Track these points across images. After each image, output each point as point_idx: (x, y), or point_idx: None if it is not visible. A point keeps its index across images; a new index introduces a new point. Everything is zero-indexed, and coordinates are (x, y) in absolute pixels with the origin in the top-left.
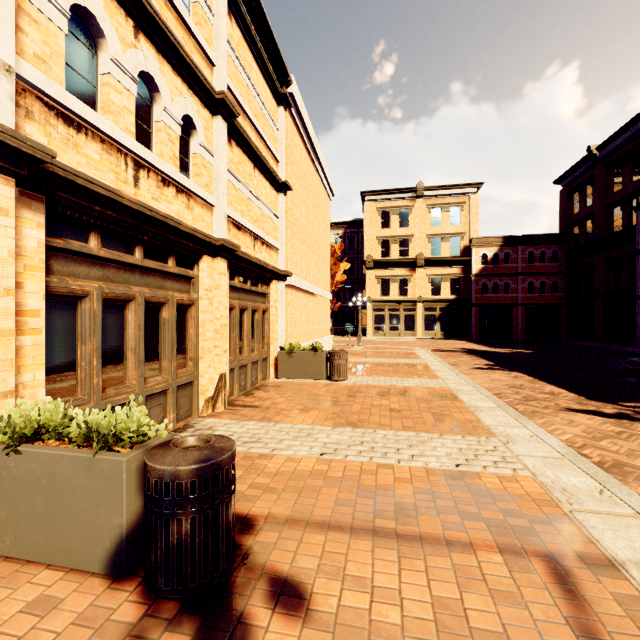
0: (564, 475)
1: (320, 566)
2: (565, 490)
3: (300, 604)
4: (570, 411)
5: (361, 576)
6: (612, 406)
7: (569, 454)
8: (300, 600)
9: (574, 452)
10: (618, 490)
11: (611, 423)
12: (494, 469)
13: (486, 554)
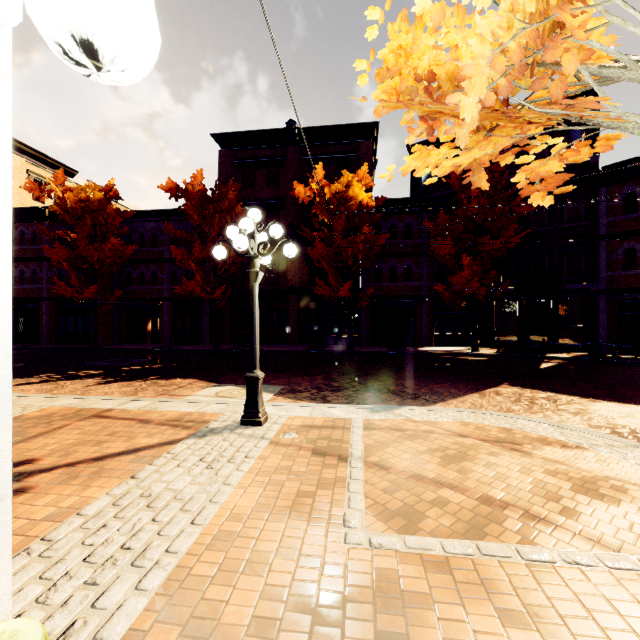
0: (64, 401)
1: (13, 457)
2: (72, 404)
3: (32, 460)
4: (13, 386)
5: (38, 448)
6: (34, 378)
7: (54, 396)
8: (29, 460)
9: (55, 395)
10: (90, 397)
11: (46, 385)
12: (28, 411)
13: (73, 424)
